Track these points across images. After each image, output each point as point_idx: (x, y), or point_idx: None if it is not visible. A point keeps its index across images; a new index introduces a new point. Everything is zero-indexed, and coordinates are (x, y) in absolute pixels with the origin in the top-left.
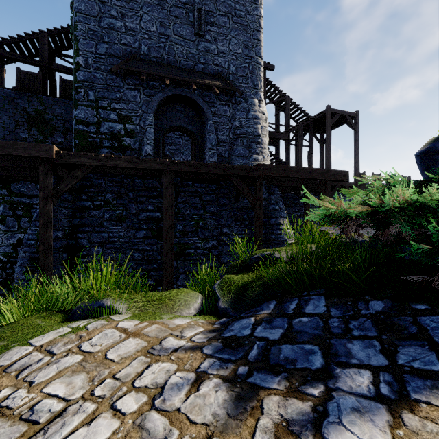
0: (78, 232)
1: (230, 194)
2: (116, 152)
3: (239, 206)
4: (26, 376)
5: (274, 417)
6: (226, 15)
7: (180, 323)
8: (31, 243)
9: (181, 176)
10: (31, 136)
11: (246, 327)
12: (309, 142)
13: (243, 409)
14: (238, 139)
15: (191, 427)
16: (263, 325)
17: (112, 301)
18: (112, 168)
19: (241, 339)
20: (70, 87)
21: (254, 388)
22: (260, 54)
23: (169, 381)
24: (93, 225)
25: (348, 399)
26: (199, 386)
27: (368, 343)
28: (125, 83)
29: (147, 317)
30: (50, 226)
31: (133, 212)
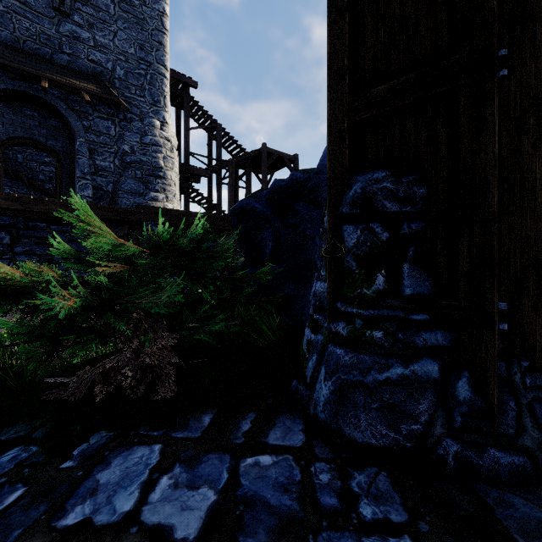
0: None
1: None
2: None
3: None
4: None
5: None
6: None
7: None
8: None
9: (11, 214)
10: None
11: None
12: (246, 183)
13: None
14: (128, 169)
15: None
16: None
17: None
18: None
19: None
20: None
21: None
22: (163, 62)
23: None
24: None
25: None
26: None
27: None
28: None
29: None
30: None
31: None
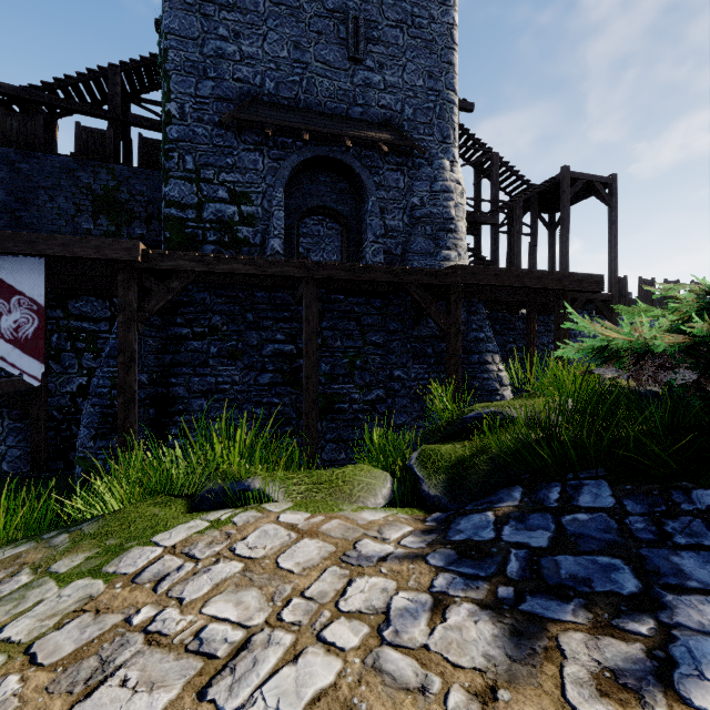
0: (171, 375)
1: (404, 314)
2: (227, 250)
3: (419, 334)
4: (169, 590)
5: (586, 663)
6: (398, 26)
7: (373, 518)
8: (102, 392)
9: (329, 287)
10: (98, 227)
11: (484, 527)
12: (531, 227)
13: (530, 649)
14: (417, 225)
15: (456, 673)
16: (512, 524)
17: (261, 482)
18: (222, 275)
19: (484, 545)
20: (154, 150)
21: (536, 620)
22: (453, 86)
23: (393, 605)
24: (193, 364)
25: (704, 642)
26: (445, 614)
27: (707, 556)
28: (241, 141)
29: (320, 508)
30: (134, 365)
31: (253, 345)
